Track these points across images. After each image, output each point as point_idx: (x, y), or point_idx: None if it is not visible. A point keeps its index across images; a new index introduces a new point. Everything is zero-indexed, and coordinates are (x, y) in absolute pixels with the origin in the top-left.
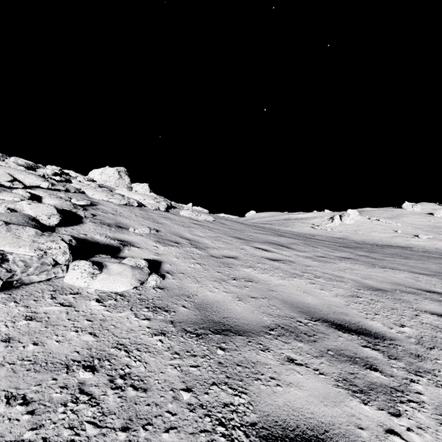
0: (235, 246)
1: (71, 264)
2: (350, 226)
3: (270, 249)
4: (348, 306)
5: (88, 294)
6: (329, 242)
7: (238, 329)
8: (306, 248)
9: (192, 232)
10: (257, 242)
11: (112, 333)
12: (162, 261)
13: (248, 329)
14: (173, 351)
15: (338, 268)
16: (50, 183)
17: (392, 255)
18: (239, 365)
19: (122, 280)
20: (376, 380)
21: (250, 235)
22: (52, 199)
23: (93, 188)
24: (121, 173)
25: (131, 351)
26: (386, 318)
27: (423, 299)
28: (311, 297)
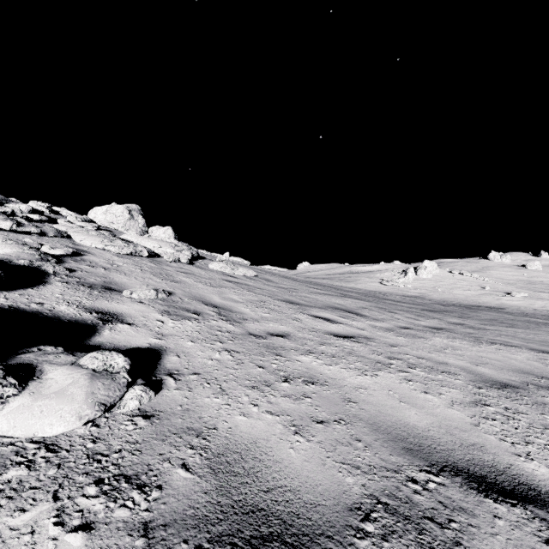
0: (285, 316)
1: None
2: (427, 282)
3: (335, 318)
4: (478, 427)
5: None
6: (408, 304)
7: (298, 527)
8: (382, 315)
9: (223, 294)
10: (316, 307)
11: None
12: (166, 349)
13: (318, 525)
14: None
15: (434, 348)
16: (15, 222)
17: (492, 322)
18: None
19: (60, 408)
20: None
21: (305, 297)
22: (7, 246)
23: (84, 231)
24: (132, 212)
25: None
26: (546, 450)
27: None
28: (414, 410)
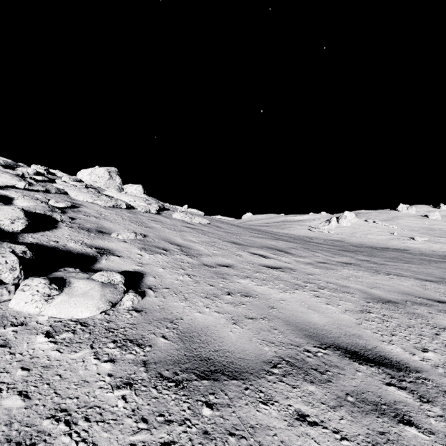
0: (230, 253)
1: (22, 282)
2: (347, 229)
3: (268, 255)
4: (360, 325)
5: (36, 325)
6: (328, 246)
7: (232, 368)
8: (305, 253)
9: (184, 237)
10: (254, 246)
11: (54, 389)
12: (145, 273)
13: (244, 368)
14: (138, 416)
15: (341, 276)
16: (27, 183)
17: (393, 259)
18: (232, 434)
19: (86, 302)
20: (414, 442)
21: (247, 239)
22: (26, 201)
23: (77, 189)
24: (111, 173)
25: (75, 422)
26: (404, 339)
27: (437, 312)
28: (317, 314)
